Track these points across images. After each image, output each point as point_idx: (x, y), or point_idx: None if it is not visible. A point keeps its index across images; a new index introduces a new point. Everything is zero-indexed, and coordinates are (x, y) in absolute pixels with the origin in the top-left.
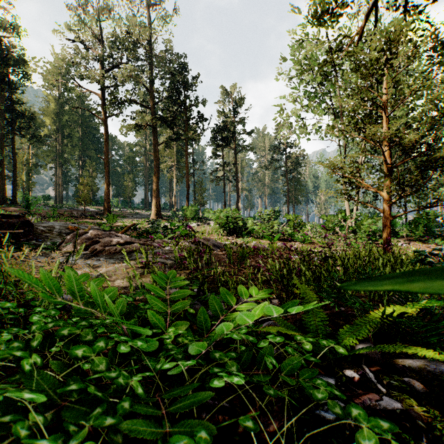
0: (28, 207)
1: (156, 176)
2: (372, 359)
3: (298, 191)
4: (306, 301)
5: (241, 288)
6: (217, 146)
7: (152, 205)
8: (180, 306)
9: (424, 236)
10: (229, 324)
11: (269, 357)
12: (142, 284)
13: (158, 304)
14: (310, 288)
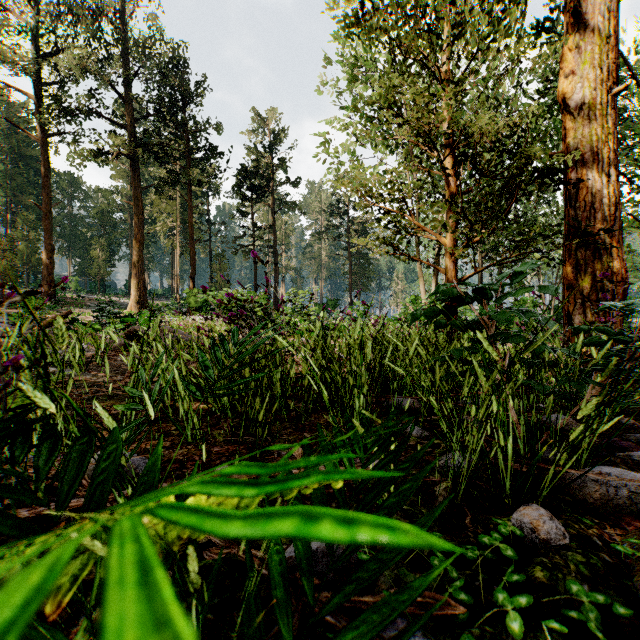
0: None
1: (138, 240)
2: None
3: (365, 272)
4: None
5: None
6: (243, 198)
7: (132, 286)
8: None
9: (522, 332)
10: None
11: None
12: None
13: None
14: None
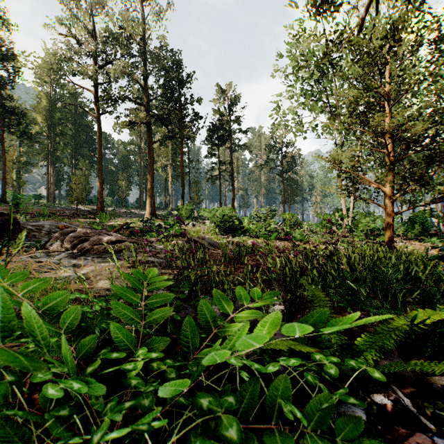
0: (16, 206)
1: (150, 175)
2: (403, 377)
3: (294, 190)
4: (315, 304)
5: (240, 290)
6: (213, 144)
7: (147, 204)
8: (158, 315)
9: (421, 235)
10: (224, 352)
11: (289, 404)
12: (128, 285)
13: (127, 314)
14: (318, 289)
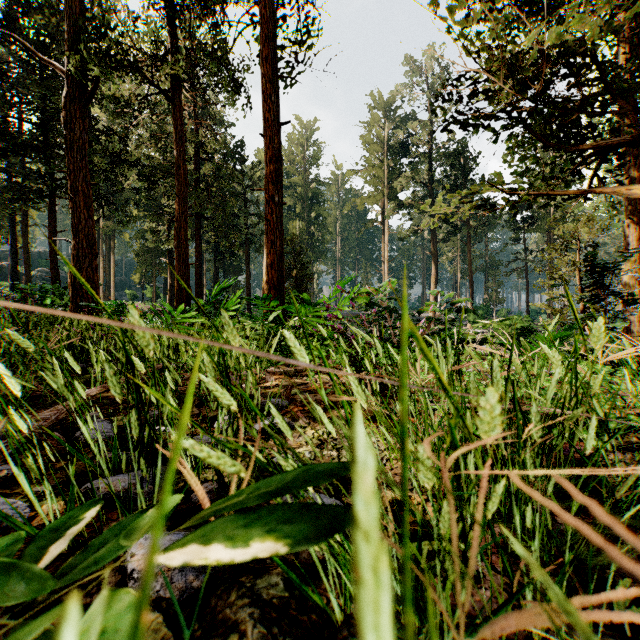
0: None
1: (434, 278)
2: None
3: None
4: None
5: None
6: (514, 229)
7: None
8: None
9: None
10: None
11: None
12: None
13: None
14: None
